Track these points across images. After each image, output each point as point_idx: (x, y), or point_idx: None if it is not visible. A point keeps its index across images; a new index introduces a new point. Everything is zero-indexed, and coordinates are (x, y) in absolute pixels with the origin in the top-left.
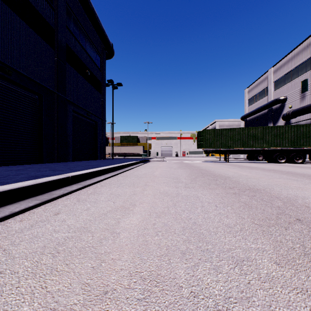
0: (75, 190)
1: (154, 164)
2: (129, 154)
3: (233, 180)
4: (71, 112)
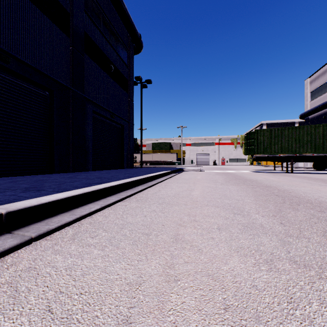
0: None
1: (189, 174)
2: (162, 162)
3: None
4: (90, 112)
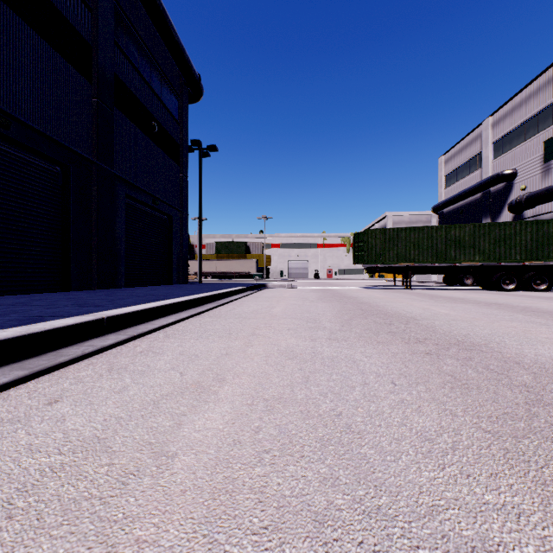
0: (110, 346)
1: (274, 292)
2: (232, 275)
3: (423, 323)
4: (123, 197)
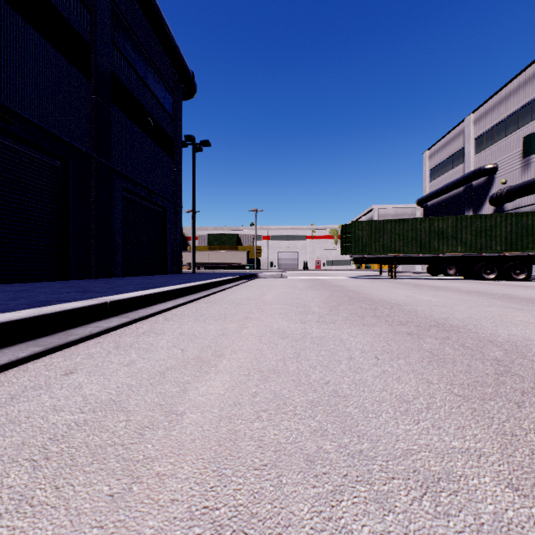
0: (114, 327)
1: (265, 281)
2: (224, 265)
3: (406, 308)
4: (120, 190)
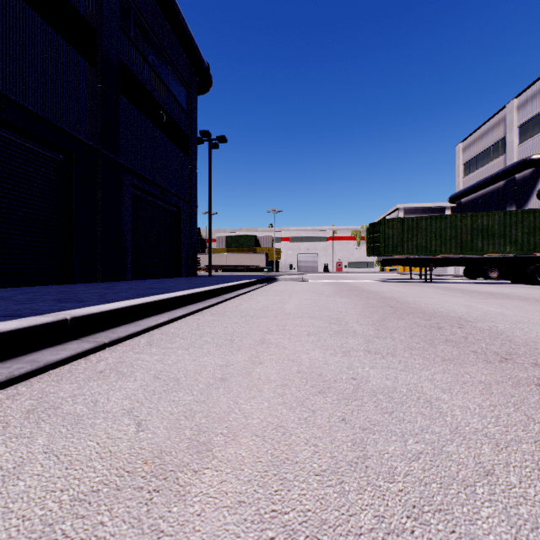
0: (61, 361)
1: (285, 285)
2: (242, 268)
3: (483, 327)
4: (129, 187)
